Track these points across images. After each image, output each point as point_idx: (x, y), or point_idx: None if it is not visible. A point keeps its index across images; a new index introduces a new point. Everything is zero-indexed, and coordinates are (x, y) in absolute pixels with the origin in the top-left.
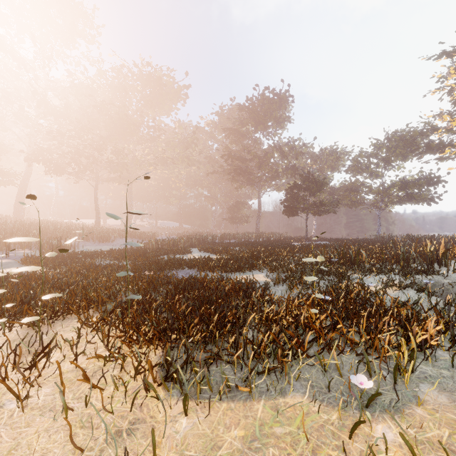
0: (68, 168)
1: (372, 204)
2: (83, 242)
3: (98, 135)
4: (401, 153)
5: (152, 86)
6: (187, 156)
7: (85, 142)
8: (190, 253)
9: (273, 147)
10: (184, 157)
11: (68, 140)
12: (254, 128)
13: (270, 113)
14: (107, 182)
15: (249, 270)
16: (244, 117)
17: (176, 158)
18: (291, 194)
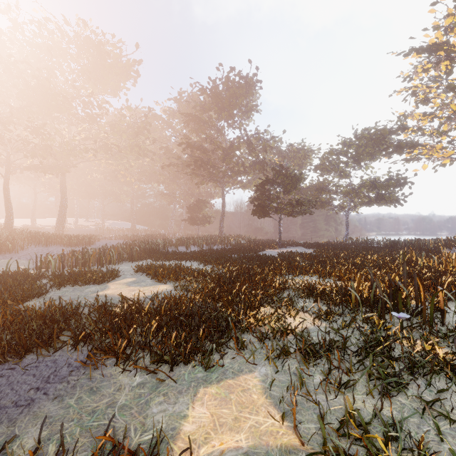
0: None
1: (339, 205)
2: None
3: (7, 105)
4: (370, 152)
5: (91, 54)
6: (138, 144)
7: None
8: (117, 277)
9: (239, 137)
10: (133, 145)
11: None
12: (218, 115)
13: (236, 99)
14: (26, 170)
15: (219, 351)
16: (206, 101)
17: (124, 146)
18: (261, 190)
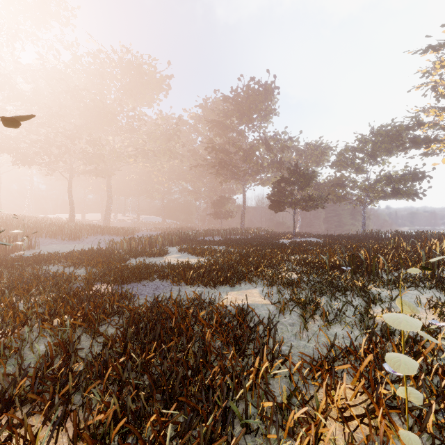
0: (38, 159)
1: (357, 200)
2: (49, 240)
3: (72, 124)
4: (387, 148)
5: (132, 74)
6: (170, 149)
7: (57, 130)
8: (167, 254)
9: (258, 139)
10: (166, 150)
11: (37, 127)
12: (239, 120)
13: (255, 105)
14: (83, 174)
15: (239, 282)
16: (229, 108)
17: (158, 151)
18: (278, 188)
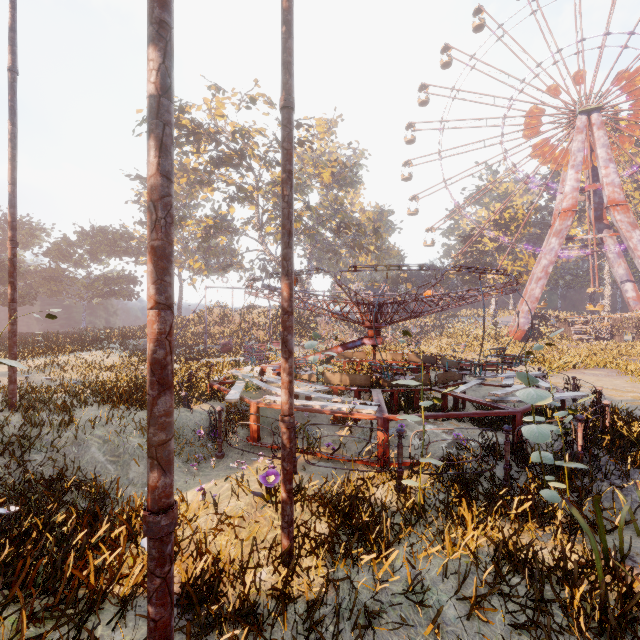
0: None
1: (78, 295)
2: None
3: None
4: (106, 250)
5: None
6: None
7: None
8: None
9: None
10: None
11: None
12: None
13: None
14: None
15: None
16: None
17: None
18: None
